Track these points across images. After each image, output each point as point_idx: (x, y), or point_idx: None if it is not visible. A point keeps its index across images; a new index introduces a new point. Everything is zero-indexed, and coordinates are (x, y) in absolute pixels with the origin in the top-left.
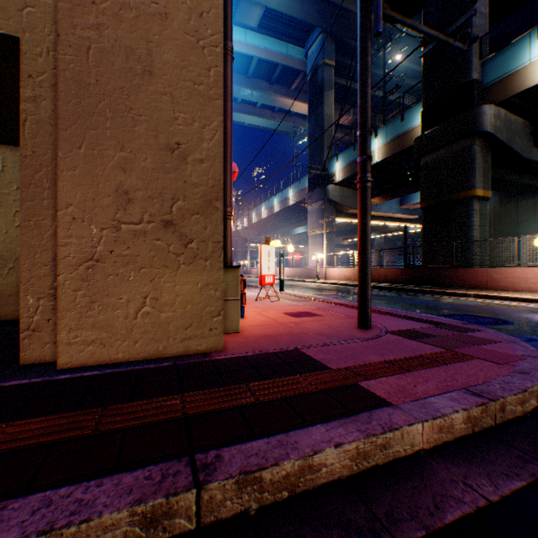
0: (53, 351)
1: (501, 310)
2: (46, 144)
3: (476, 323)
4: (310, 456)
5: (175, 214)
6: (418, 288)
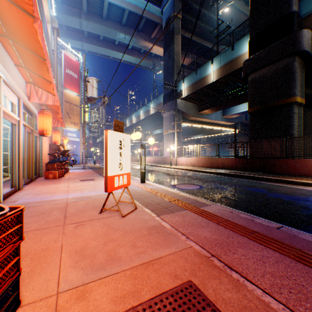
0: None
1: None
2: None
3: None
4: None
5: None
6: (258, 176)
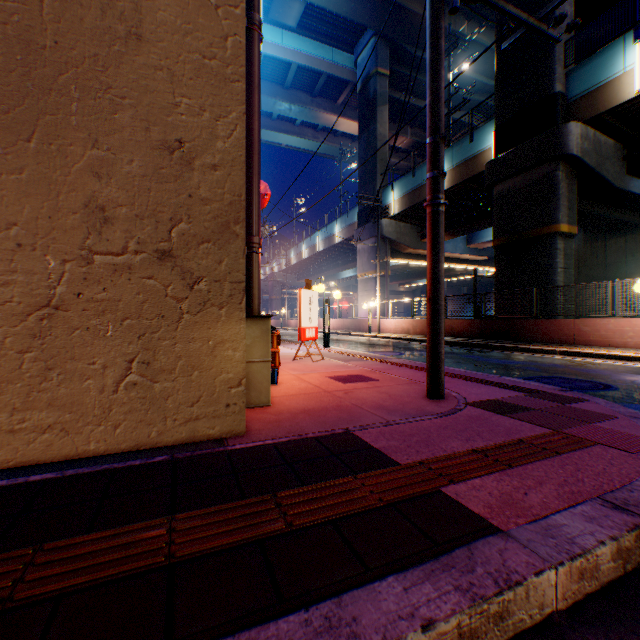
0: None
1: (597, 371)
2: None
3: (572, 388)
4: None
5: (175, 242)
6: (491, 343)
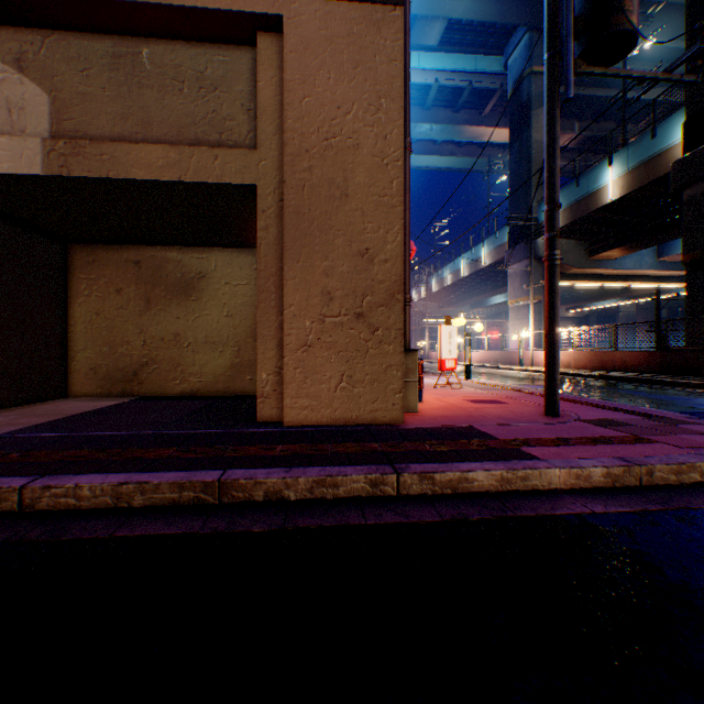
0: (277, 414)
1: None
2: (273, 260)
3: None
4: (466, 472)
5: (364, 308)
6: (670, 380)
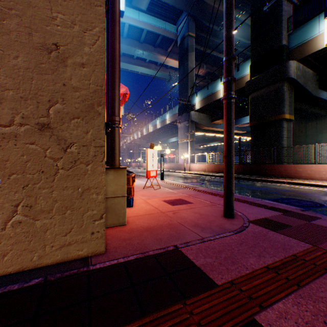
0: None
1: (311, 194)
2: None
3: (302, 206)
4: None
5: (52, 117)
6: (250, 177)
